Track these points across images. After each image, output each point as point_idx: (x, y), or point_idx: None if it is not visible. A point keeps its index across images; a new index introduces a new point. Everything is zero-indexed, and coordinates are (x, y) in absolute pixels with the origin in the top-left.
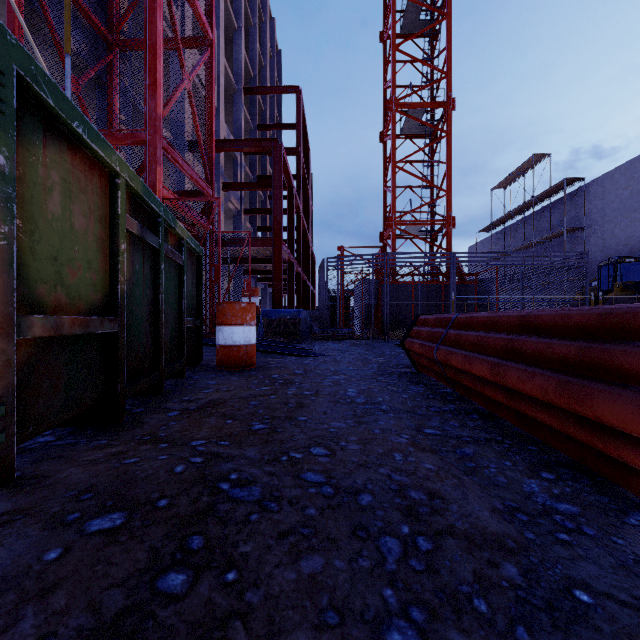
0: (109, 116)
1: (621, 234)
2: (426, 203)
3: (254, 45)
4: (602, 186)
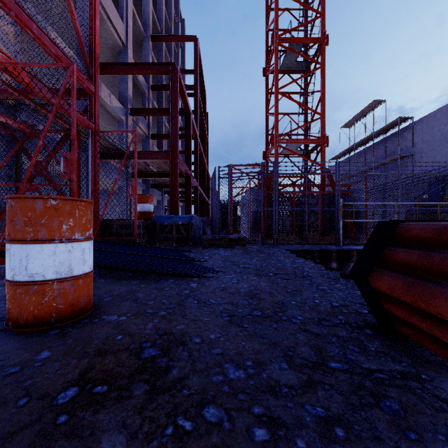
0: None
1: (442, 159)
2: (304, 124)
3: (161, 6)
4: (427, 123)
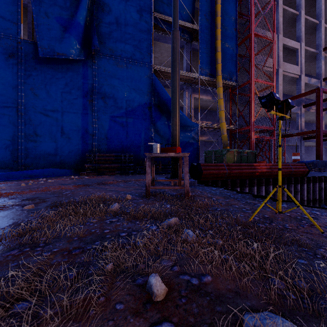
0: (249, 114)
1: None
2: None
3: None
4: None
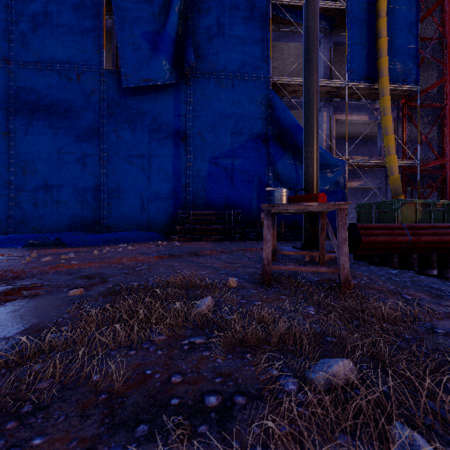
0: (442, 138)
1: None
2: None
3: None
4: None
